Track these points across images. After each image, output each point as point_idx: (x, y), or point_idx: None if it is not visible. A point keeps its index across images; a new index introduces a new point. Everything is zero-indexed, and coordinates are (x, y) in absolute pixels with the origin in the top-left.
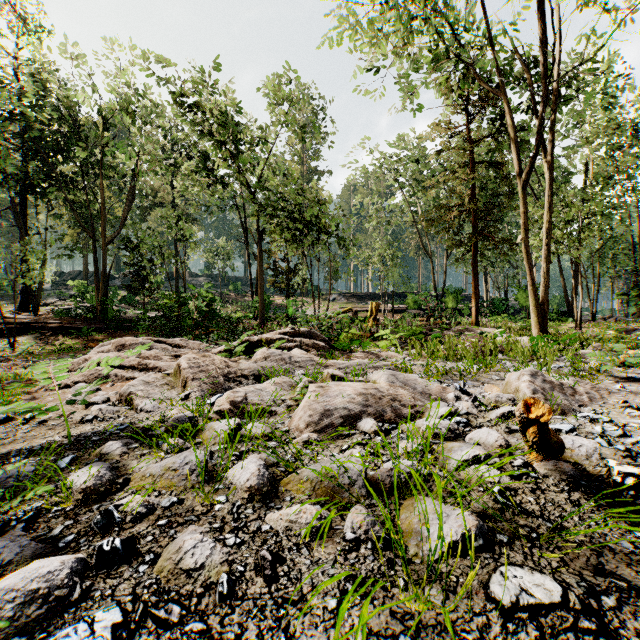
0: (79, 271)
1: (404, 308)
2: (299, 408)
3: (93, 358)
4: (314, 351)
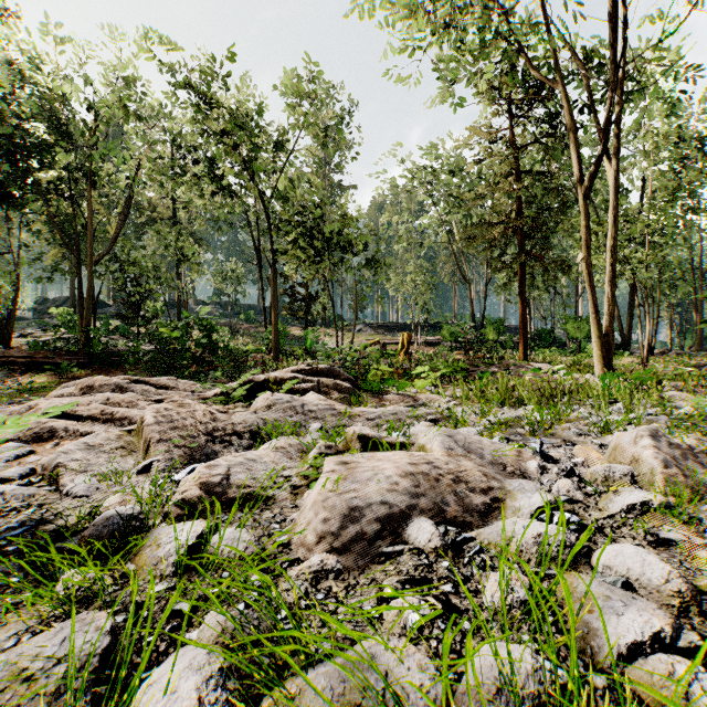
0: (66, 297)
1: (438, 340)
2: (307, 504)
3: (42, 405)
4: (336, 394)
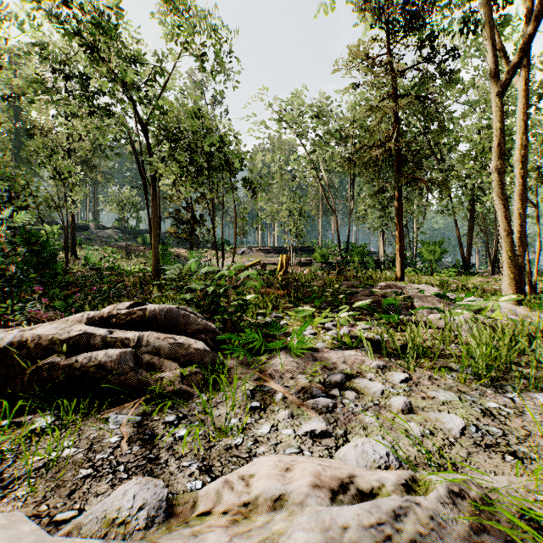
0: None
1: (309, 261)
2: None
3: None
4: (173, 367)
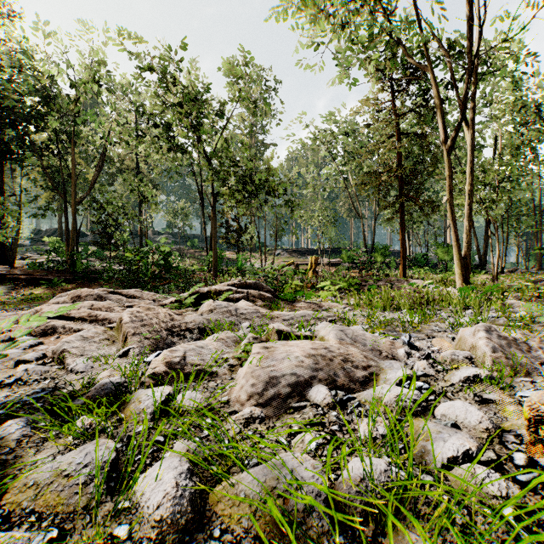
0: (55, 229)
1: (339, 262)
2: (240, 374)
3: (44, 310)
4: (260, 302)
